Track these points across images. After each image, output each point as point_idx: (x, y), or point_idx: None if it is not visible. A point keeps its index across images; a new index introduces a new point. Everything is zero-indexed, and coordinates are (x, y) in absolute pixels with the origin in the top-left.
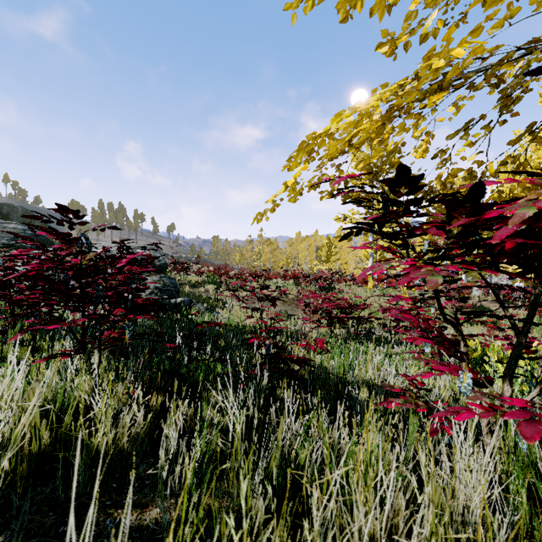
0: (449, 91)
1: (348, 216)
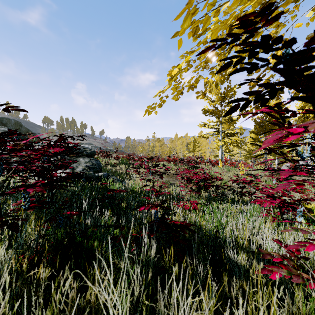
0: None
1: (206, 123)
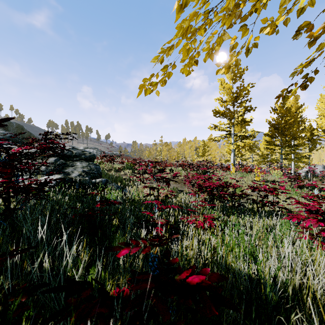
0: None
1: (217, 125)
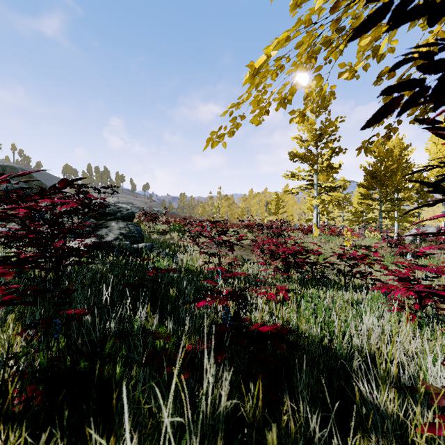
0: None
1: (295, 173)
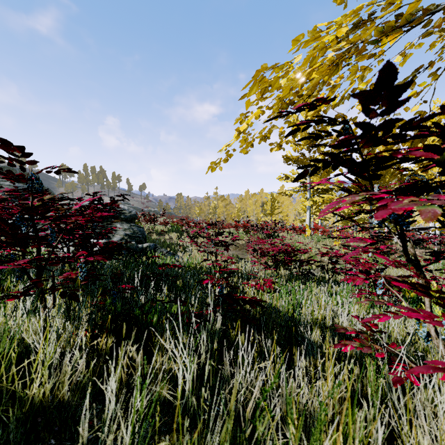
0: (402, 32)
1: (289, 176)
